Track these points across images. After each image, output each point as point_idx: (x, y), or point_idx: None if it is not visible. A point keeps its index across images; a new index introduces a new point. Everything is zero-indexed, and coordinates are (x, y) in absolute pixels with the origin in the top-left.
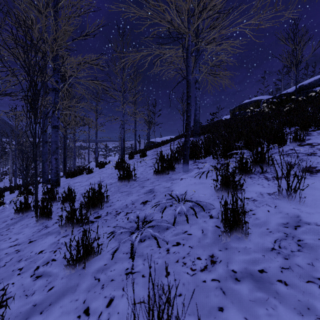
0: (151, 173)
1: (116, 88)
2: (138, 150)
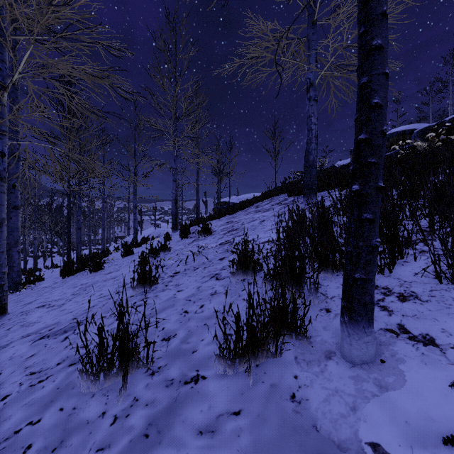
0: (214, 319)
1: (162, 112)
2: (200, 218)
